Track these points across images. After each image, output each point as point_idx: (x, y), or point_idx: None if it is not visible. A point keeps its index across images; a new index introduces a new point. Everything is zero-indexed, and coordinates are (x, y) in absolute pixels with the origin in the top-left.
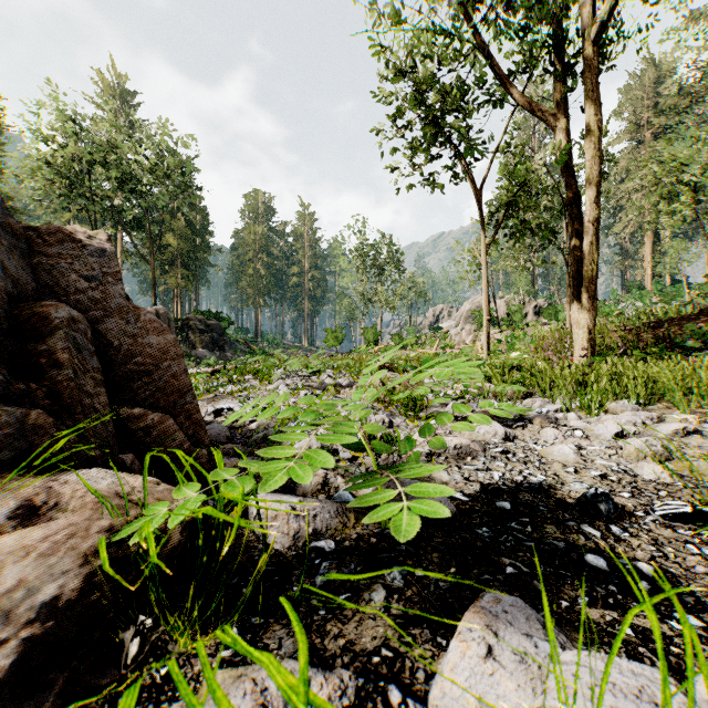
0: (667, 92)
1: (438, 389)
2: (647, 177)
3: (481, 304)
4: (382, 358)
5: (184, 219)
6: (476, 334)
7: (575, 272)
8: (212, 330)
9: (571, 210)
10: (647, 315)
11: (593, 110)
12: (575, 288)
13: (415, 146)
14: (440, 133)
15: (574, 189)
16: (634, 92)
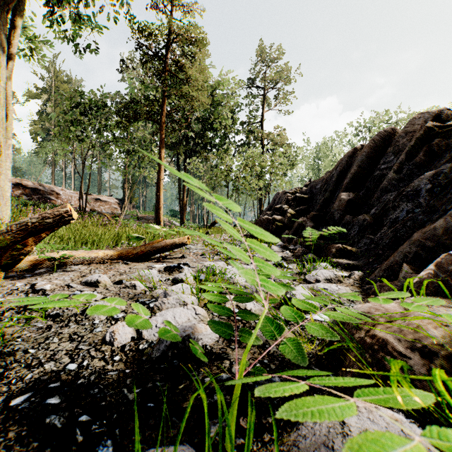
0: None
1: None
2: None
3: None
4: None
5: None
6: None
7: None
8: None
9: None
10: None
11: None
12: None
13: None
14: None
15: None
16: None
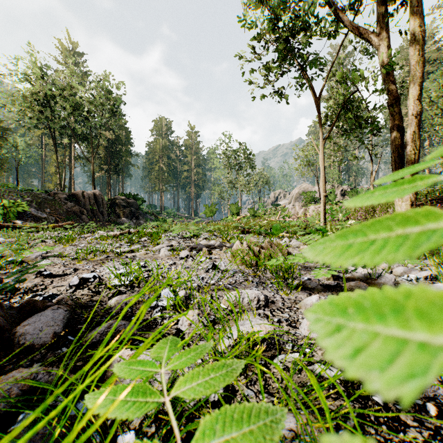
0: (428, 50)
1: (291, 250)
2: (425, 99)
3: (305, 189)
4: (242, 224)
5: (113, 134)
6: (305, 208)
7: (397, 157)
8: (131, 206)
9: (392, 110)
10: (431, 194)
11: (418, 23)
12: (397, 169)
13: (269, 67)
14: (291, 49)
15: (395, 93)
16: (406, 50)
